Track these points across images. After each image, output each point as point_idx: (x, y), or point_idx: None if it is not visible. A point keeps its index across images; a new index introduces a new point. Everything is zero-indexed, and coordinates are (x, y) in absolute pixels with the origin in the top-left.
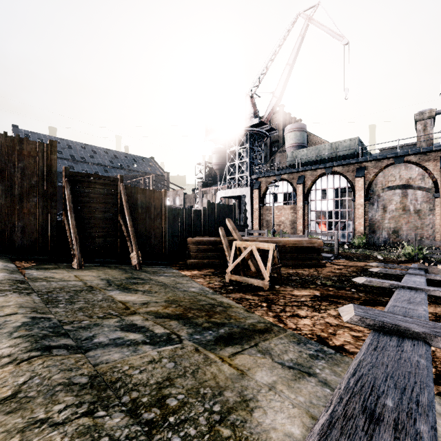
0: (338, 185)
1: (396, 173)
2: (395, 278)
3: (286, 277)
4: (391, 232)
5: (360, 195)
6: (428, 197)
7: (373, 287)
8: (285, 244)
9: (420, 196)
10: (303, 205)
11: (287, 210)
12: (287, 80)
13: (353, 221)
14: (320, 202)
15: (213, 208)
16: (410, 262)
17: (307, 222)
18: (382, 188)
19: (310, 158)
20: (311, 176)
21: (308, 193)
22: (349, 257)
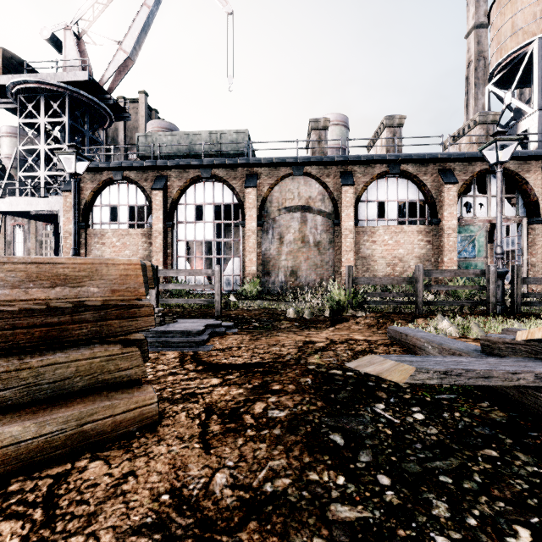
0: (221, 199)
1: (295, 188)
2: None
3: None
4: (289, 273)
5: (252, 216)
6: (328, 225)
7: None
8: None
9: (320, 222)
10: (164, 229)
11: (136, 238)
12: (145, 33)
13: (241, 258)
14: (194, 225)
15: None
16: (348, 319)
17: (172, 259)
18: (278, 208)
19: (177, 150)
20: (179, 180)
21: (173, 209)
22: (243, 319)
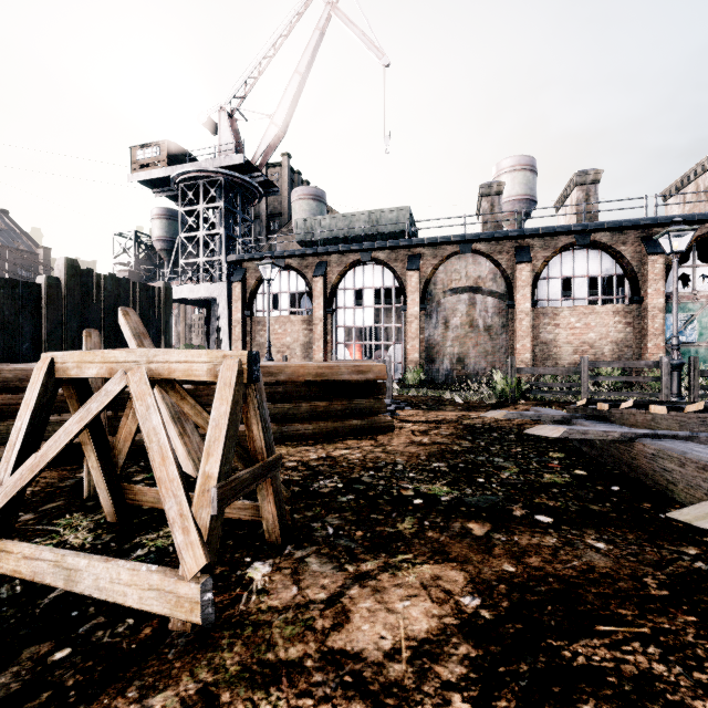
0: (381, 282)
1: (462, 268)
2: (550, 445)
3: (300, 484)
4: (455, 361)
5: (414, 300)
6: (500, 307)
7: (565, 489)
8: (295, 378)
9: (492, 304)
10: (325, 316)
11: (297, 324)
12: (296, 101)
13: (402, 344)
14: (353, 311)
15: (90, 285)
16: (508, 406)
17: (331, 346)
18: (443, 291)
19: (336, 233)
20: (338, 265)
21: (333, 295)
22: (412, 403)
